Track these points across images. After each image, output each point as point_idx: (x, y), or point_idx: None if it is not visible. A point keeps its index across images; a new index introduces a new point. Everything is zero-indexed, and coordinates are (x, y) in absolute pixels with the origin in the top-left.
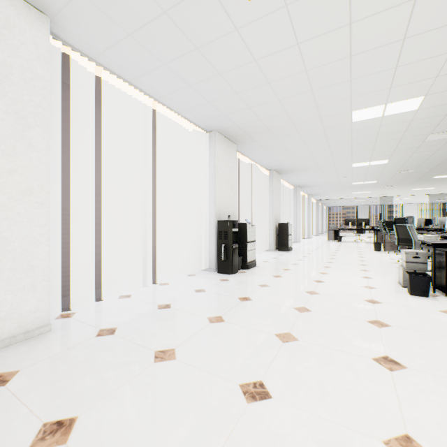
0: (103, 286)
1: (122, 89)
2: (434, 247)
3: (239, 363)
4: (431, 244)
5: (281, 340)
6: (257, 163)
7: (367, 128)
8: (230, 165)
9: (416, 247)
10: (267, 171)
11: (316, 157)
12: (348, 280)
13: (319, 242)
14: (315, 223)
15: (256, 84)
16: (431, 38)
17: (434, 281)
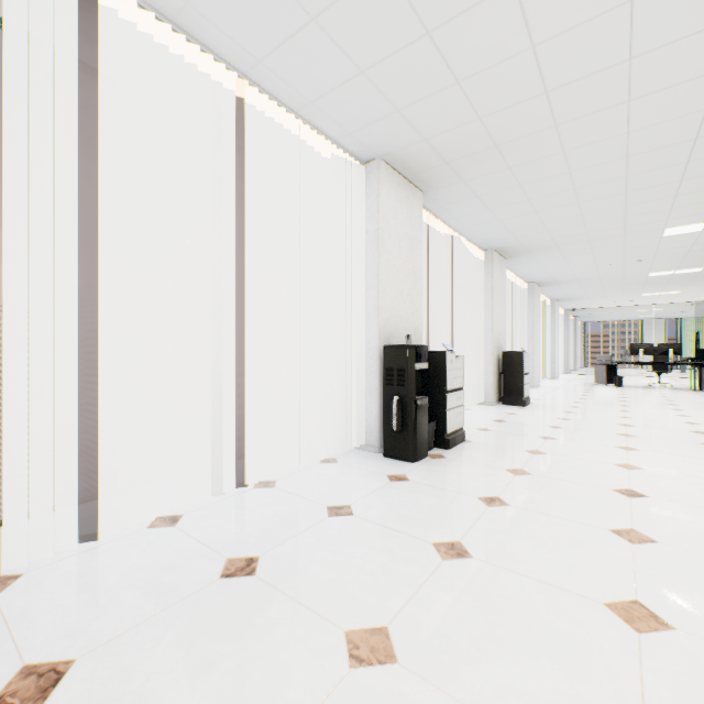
0: (138, 486)
1: (165, 48)
2: None
3: None
4: None
5: None
6: (462, 235)
7: None
8: (411, 232)
9: None
10: (481, 252)
11: (588, 216)
12: None
13: (577, 386)
14: (563, 352)
15: None
16: None
17: None
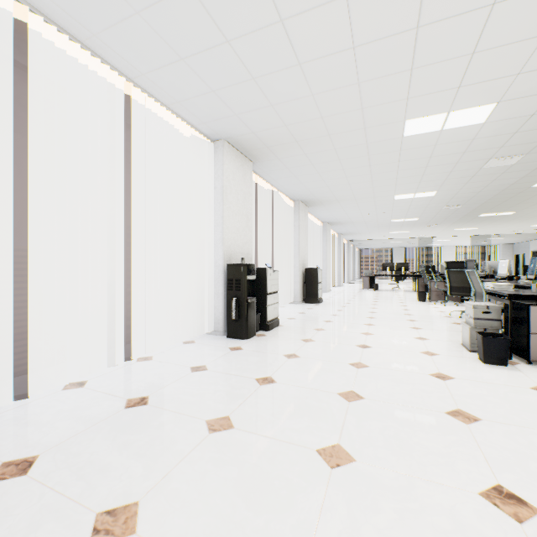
0: (44, 367)
1: (72, 55)
2: (510, 299)
3: (258, 531)
4: (507, 295)
5: (327, 463)
6: (279, 190)
7: (419, 147)
8: (245, 189)
9: (478, 298)
10: (292, 202)
11: (353, 185)
12: (401, 343)
13: (353, 290)
14: (346, 268)
15: (282, 64)
16: (529, 6)
17: (511, 344)
